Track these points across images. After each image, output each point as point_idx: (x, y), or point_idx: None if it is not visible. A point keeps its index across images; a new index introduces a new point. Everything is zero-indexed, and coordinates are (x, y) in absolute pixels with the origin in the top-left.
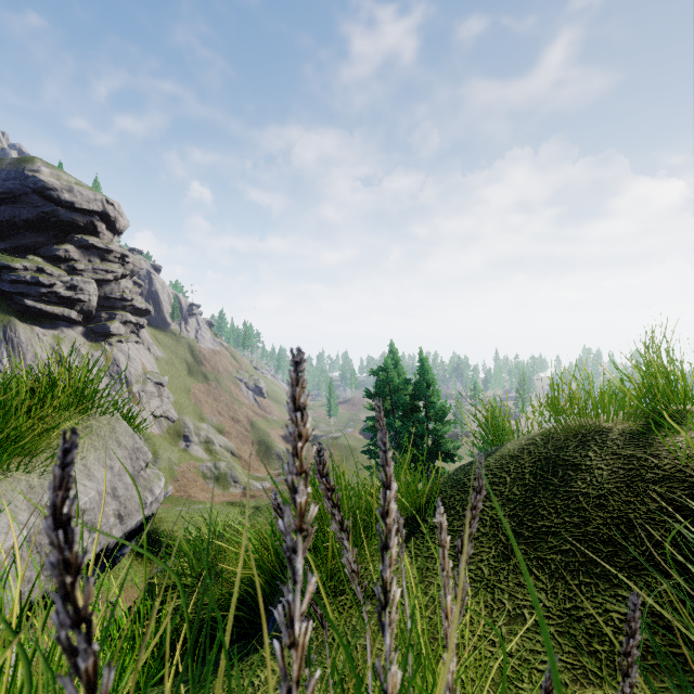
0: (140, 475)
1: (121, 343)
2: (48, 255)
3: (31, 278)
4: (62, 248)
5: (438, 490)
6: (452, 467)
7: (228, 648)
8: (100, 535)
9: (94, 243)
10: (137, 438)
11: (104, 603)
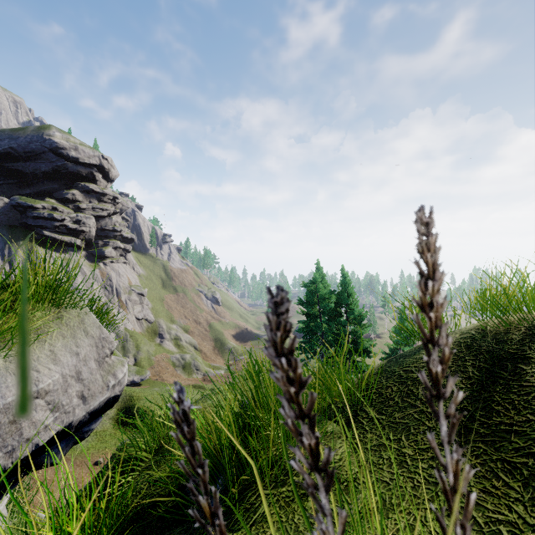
0: (105, 361)
1: (113, 263)
2: (60, 198)
3: (48, 214)
4: (70, 193)
5: (375, 381)
6: (367, 362)
7: (170, 532)
8: (62, 414)
9: (93, 188)
10: (103, 329)
11: (93, 462)
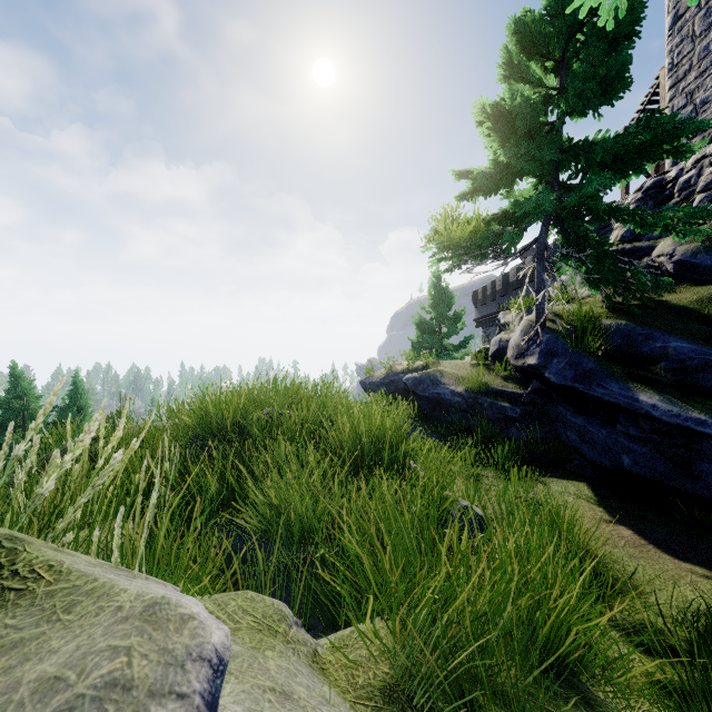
0: None
1: None
2: None
3: None
4: None
5: None
6: None
7: None
8: None
9: None
10: None
11: None
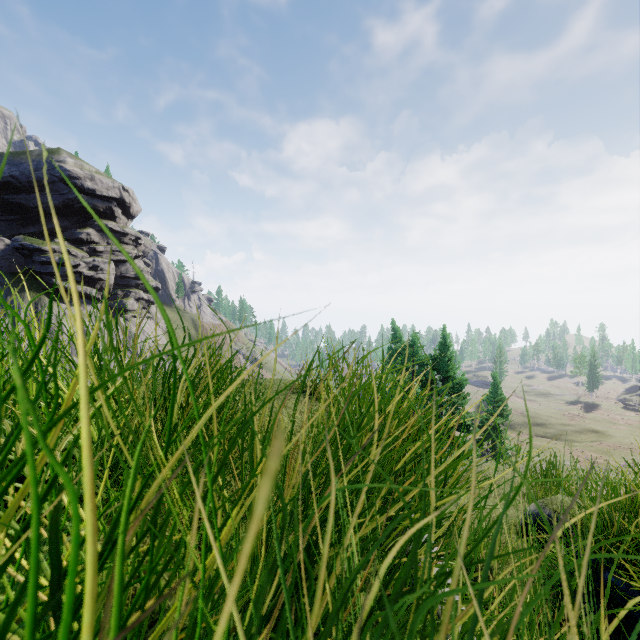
0: None
1: (135, 318)
2: (72, 238)
3: (59, 259)
4: (84, 232)
5: None
6: None
7: None
8: None
9: (112, 227)
10: None
11: None
